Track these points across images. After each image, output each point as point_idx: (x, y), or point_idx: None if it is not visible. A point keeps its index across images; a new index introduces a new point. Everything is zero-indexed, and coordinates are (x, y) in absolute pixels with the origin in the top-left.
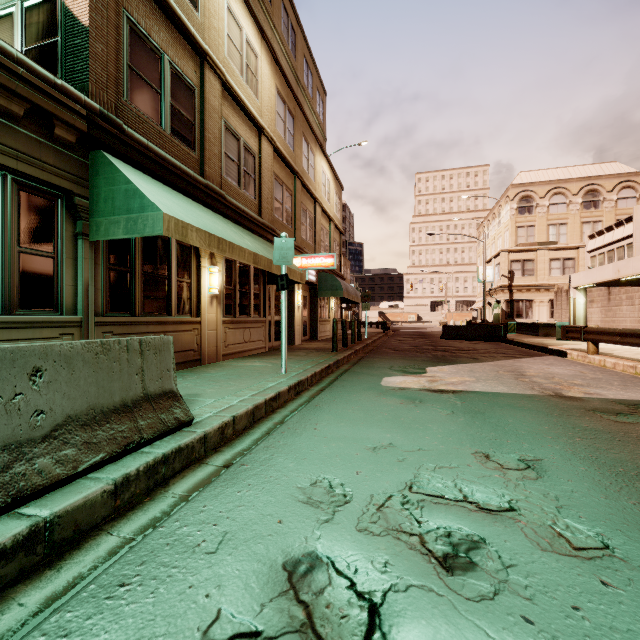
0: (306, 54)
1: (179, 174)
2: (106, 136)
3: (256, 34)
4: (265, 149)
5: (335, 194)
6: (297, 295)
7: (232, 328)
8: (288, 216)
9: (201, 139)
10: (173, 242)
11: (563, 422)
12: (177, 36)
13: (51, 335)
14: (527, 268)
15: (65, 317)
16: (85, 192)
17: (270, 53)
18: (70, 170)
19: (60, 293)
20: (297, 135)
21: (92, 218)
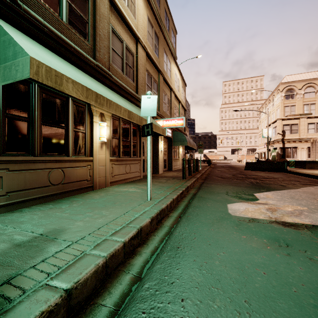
0: (165, 7)
1: (72, 51)
2: None
3: None
4: (140, 52)
5: (182, 88)
6: (160, 144)
7: (117, 164)
8: None
9: (93, 34)
10: (70, 103)
11: None
12: None
13: None
14: (293, 129)
15: None
16: None
17: None
18: None
19: None
20: (160, 49)
21: None
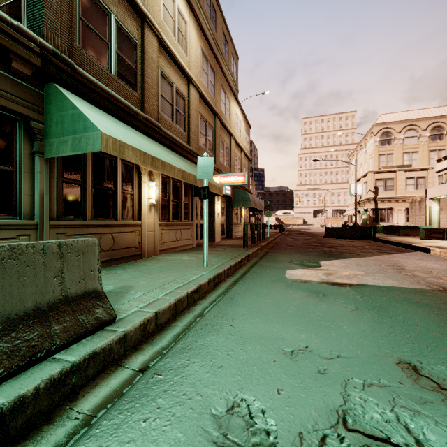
0: (224, 28)
1: (123, 107)
2: (59, 72)
3: (186, 6)
4: (192, 94)
5: (245, 131)
6: (217, 205)
7: (167, 229)
8: (210, 146)
9: (142, 82)
10: (119, 162)
11: None
12: (122, 0)
13: (9, 236)
14: (388, 185)
15: (22, 221)
16: (41, 118)
17: (196, 22)
18: (27, 98)
19: (18, 201)
20: (217, 86)
21: (46, 139)
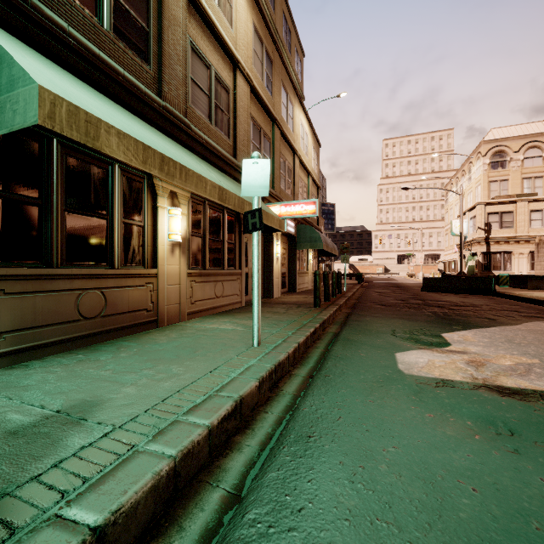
0: (285, 10)
1: (120, 82)
2: None
3: None
4: (241, 86)
5: (313, 149)
6: (276, 246)
7: (200, 281)
8: None
9: (158, 53)
10: (117, 173)
11: None
12: None
13: None
14: (505, 220)
15: None
16: None
17: None
18: None
19: None
20: (276, 81)
21: None
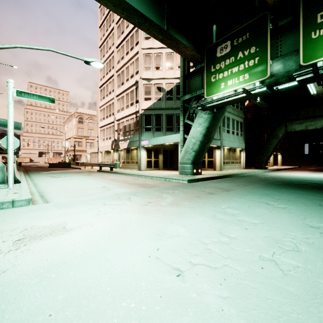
0: None
1: None
2: None
3: None
4: None
5: None
6: None
7: None
8: None
9: None
10: None
11: (69, 173)
12: None
13: None
14: (80, 144)
15: None
16: None
17: None
18: None
19: None
20: None
21: None
